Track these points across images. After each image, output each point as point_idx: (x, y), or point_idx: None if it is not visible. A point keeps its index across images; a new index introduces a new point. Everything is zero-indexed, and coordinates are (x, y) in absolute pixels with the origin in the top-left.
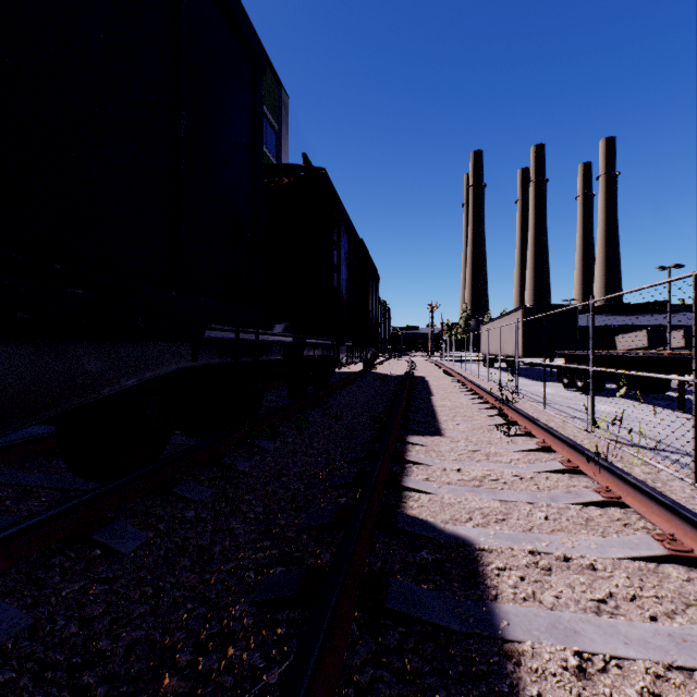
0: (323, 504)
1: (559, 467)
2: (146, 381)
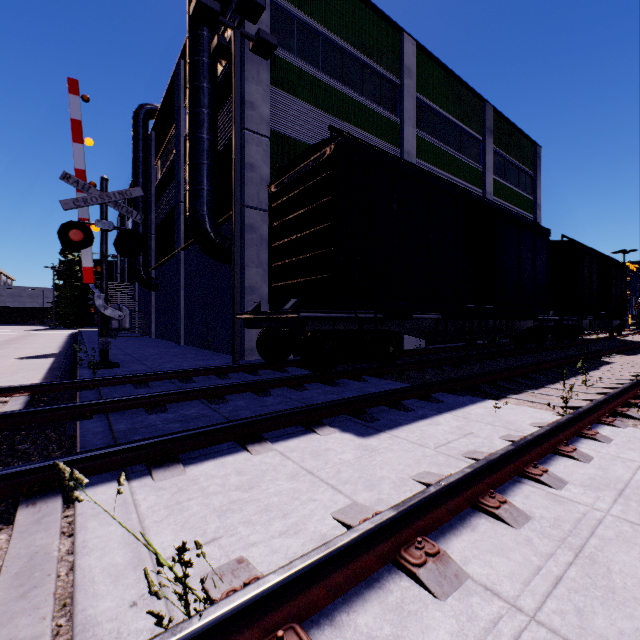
0: None
1: None
2: (526, 328)
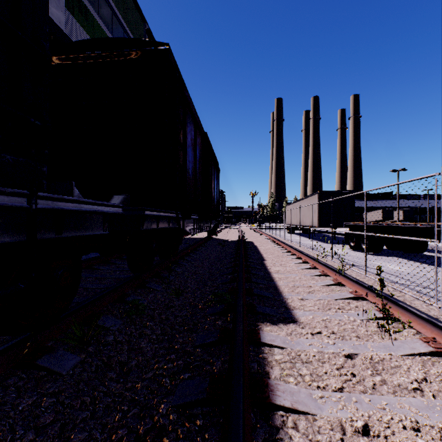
0: None
1: None
2: None
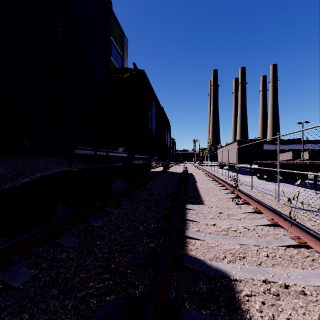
0: (141, 248)
1: (267, 223)
2: (38, 179)
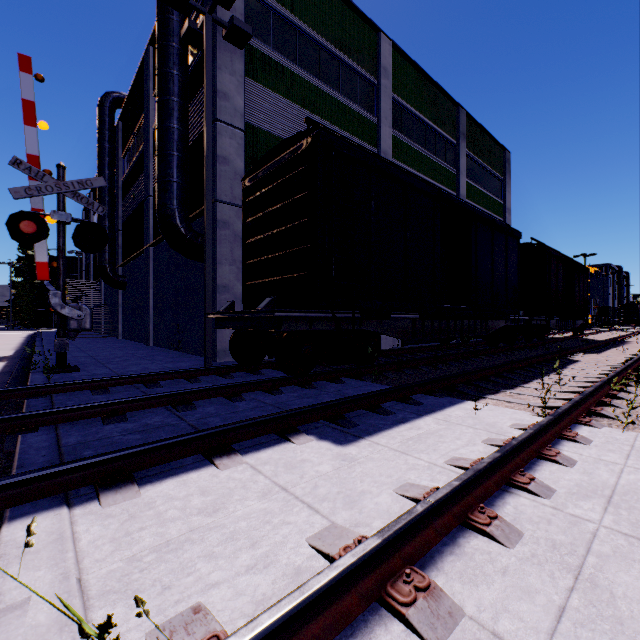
0: None
1: (631, 358)
2: (499, 328)
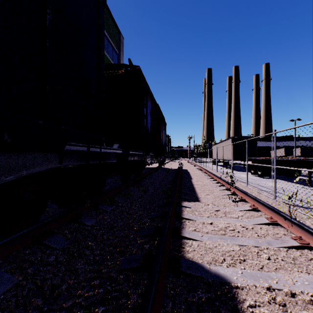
0: (135, 249)
1: (266, 221)
2: (24, 177)
